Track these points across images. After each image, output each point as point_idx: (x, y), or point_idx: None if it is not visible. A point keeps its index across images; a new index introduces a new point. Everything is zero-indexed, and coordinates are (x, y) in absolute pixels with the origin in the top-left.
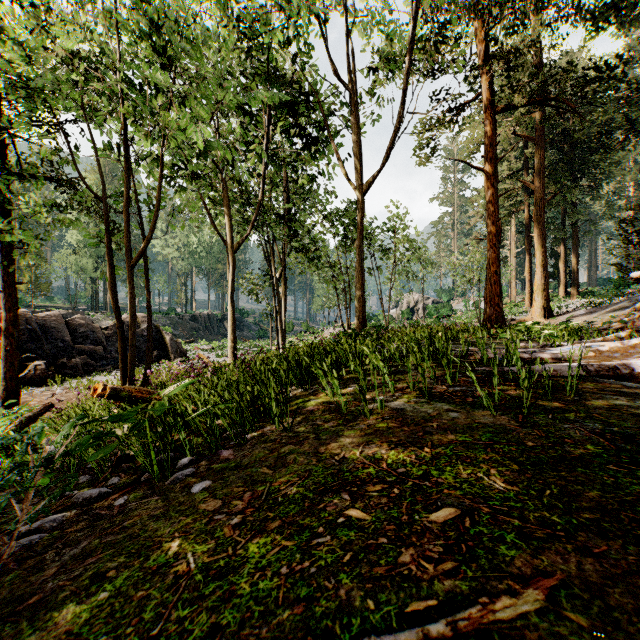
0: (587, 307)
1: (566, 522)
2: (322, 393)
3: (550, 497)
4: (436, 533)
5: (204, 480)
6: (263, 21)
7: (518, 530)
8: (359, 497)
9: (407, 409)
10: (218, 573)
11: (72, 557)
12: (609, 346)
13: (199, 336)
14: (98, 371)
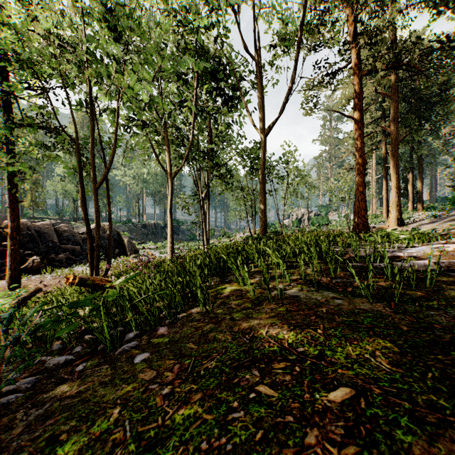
0: (430, 218)
1: (452, 406)
2: (235, 282)
3: (432, 380)
4: (336, 413)
5: (144, 352)
6: (192, 11)
7: (410, 413)
8: (267, 373)
9: (301, 296)
10: (148, 443)
11: (36, 417)
12: (453, 247)
13: (148, 239)
14: (77, 263)
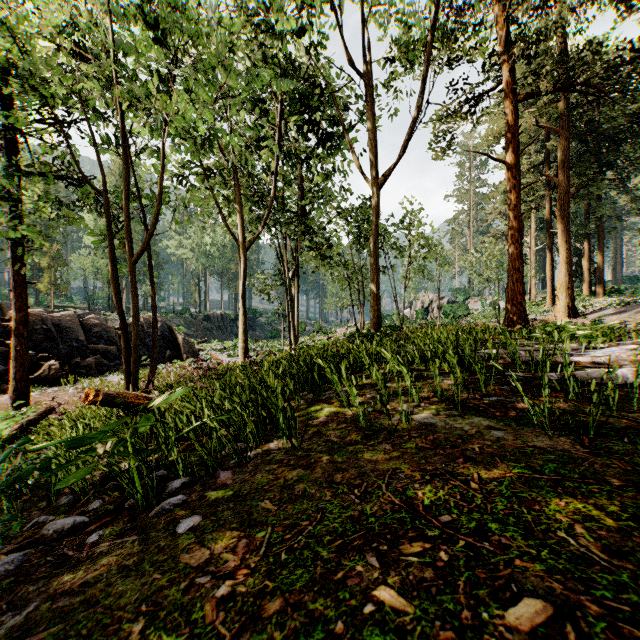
0: (615, 306)
1: None
2: (336, 400)
3: None
4: None
5: (194, 514)
6: (274, 8)
7: None
8: (392, 564)
9: (438, 424)
10: None
11: (9, 630)
12: None
13: (212, 336)
14: (111, 371)
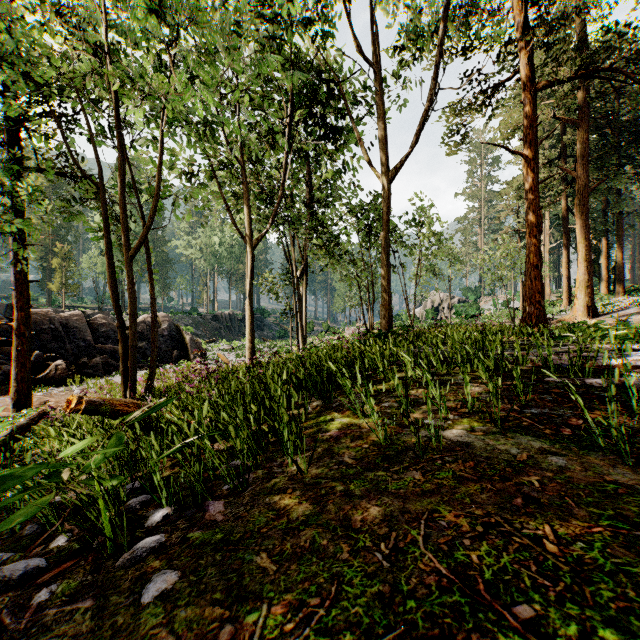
0: (638, 305)
1: None
2: (348, 409)
3: None
4: None
5: (170, 567)
6: None
7: None
8: None
9: (476, 445)
10: None
11: None
12: None
13: (220, 336)
14: (118, 371)
